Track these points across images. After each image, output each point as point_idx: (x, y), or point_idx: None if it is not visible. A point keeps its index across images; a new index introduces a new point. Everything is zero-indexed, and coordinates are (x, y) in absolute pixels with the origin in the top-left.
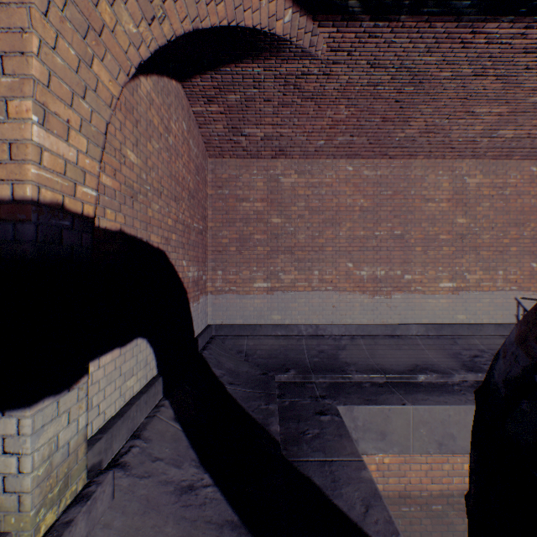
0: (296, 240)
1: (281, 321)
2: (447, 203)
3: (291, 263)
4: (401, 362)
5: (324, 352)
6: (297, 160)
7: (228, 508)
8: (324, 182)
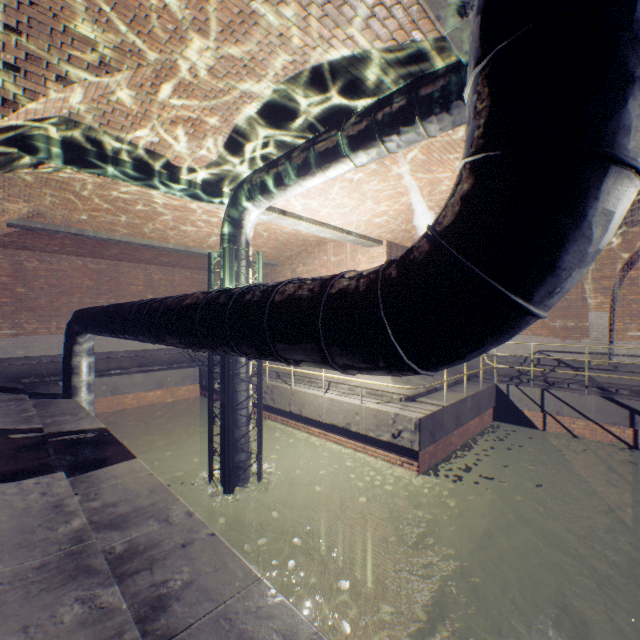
0: (39, 303)
1: (26, 355)
2: (143, 287)
3: (35, 318)
4: (107, 368)
5: (59, 369)
6: (40, 253)
7: (4, 393)
8: (61, 269)
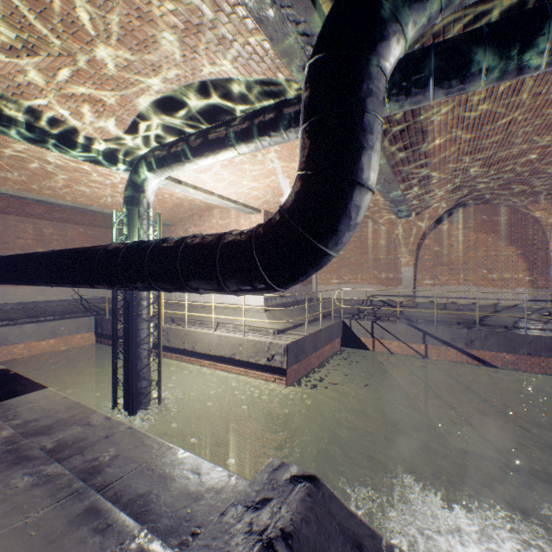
0: None
1: None
2: (33, 241)
3: None
4: None
5: None
6: None
7: None
8: None
